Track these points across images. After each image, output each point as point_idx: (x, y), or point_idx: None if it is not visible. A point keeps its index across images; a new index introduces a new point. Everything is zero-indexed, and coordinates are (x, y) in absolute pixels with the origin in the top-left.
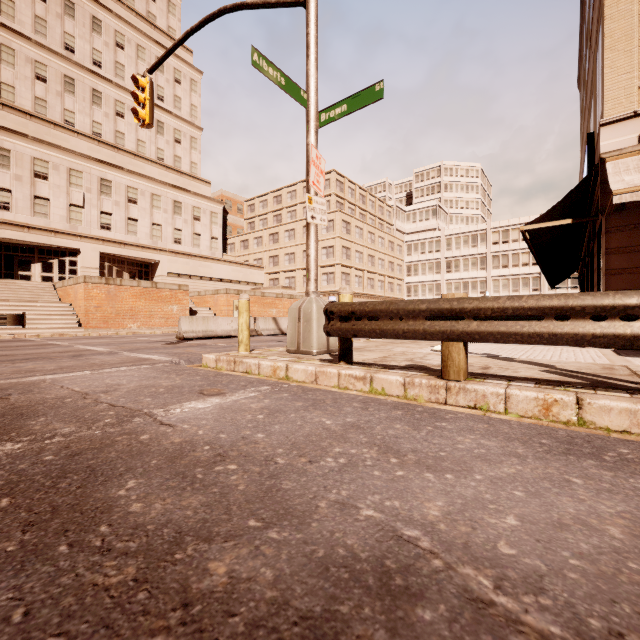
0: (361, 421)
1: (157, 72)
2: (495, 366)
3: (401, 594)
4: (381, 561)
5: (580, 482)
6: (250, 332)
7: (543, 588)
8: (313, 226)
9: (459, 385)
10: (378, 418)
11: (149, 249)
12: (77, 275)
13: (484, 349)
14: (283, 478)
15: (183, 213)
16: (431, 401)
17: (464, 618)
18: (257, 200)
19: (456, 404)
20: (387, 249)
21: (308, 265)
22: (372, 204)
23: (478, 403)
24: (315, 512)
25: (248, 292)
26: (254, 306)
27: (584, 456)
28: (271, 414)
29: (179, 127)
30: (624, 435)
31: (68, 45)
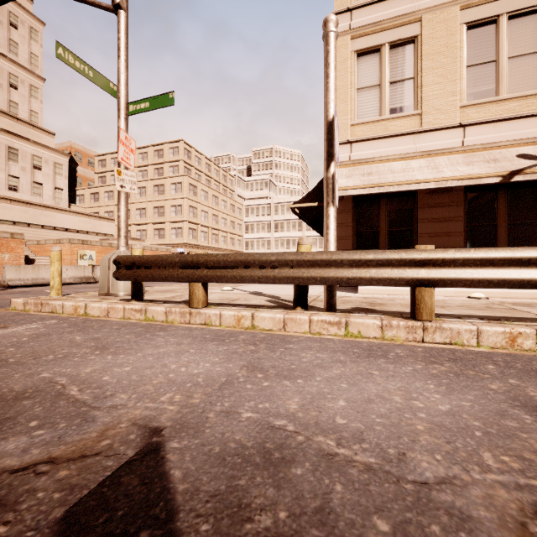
0: (105, 336)
1: None
2: (243, 299)
3: (22, 398)
4: (26, 390)
5: (193, 351)
6: (87, 279)
7: (103, 387)
8: (123, 193)
9: (197, 310)
10: (120, 333)
11: None
12: None
13: (260, 289)
14: (3, 368)
15: (20, 160)
16: (181, 322)
17: (46, 400)
18: (108, 156)
19: (195, 323)
20: (229, 210)
21: (118, 224)
22: (217, 172)
23: (206, 321)
24: (8, 379)
25: (94, 242)
26: (101, 255)
27: (216, 341)
28: (36, 337)
29: (15, 72)
30: (268, 331)
31: None
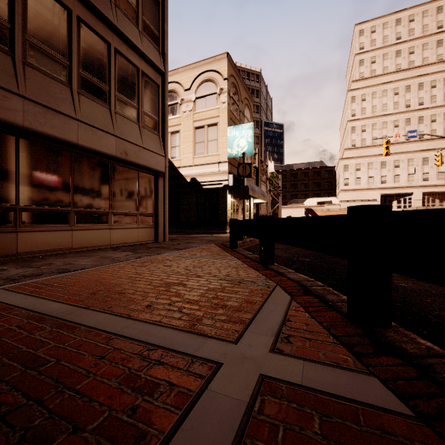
0: None
1: None
2: None
3: None
4: None
5: None
6: None
7: None
8: None
9: None
10: None
11: None
12: (411, 204)
13: None
14: None
15: None
16: None
17: None
18: None
19: None
20: None
21: None
22: None
23: None
24: None
25: None
26: None
27: None
28: None
29: None
30: None
31: (407, 105)
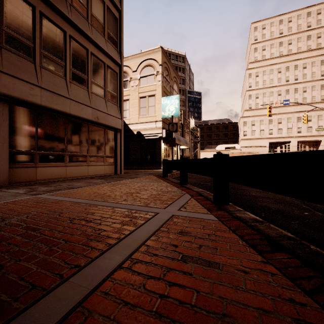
0: None
1: (321, 66)
2: None
3: None
4: None
5: None
6: None
7: None
8: None
9: None
10: None
11: (316, 136)
12: (289, 149)
13: None
14: None
15: None
16: None
17: None
18: None
19: None
20: None
21: None
22: None
23: None
24: None
25: None
26: None
27: None
28: None
29: None
30: None
31: (287, 80)
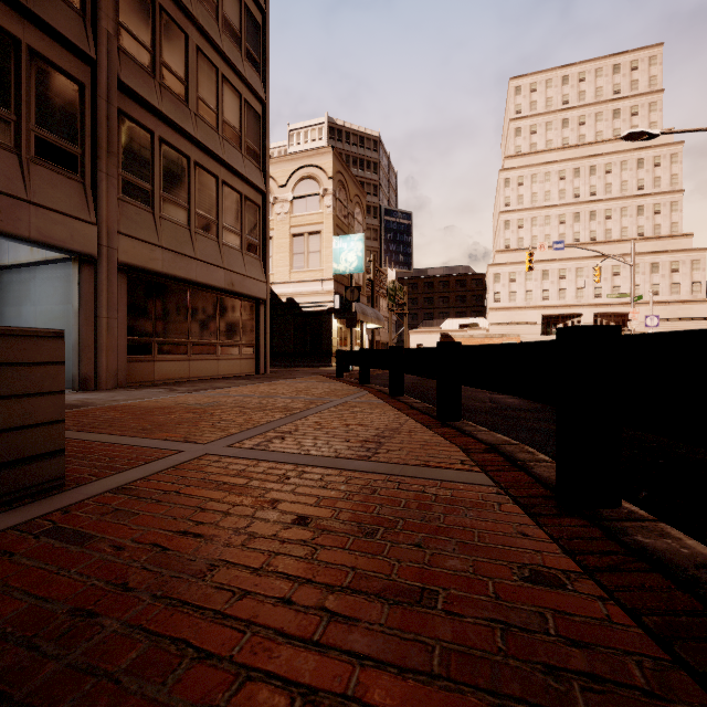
0: None
1: (637, 170)
2: None
3: None
4: None
5: None
6: None
7: None
8: (632, 329)
9: None
10: None
11: (629, 304)
12: None
13: None
14: None
15: (660, 270)
16: None
17: None
18: None
19: None
20: None
21: None
22: None
23: None
24: None
25: None
26: None
27: None
28: None
29: (658, 201)
30: None
31: (576, 195)
